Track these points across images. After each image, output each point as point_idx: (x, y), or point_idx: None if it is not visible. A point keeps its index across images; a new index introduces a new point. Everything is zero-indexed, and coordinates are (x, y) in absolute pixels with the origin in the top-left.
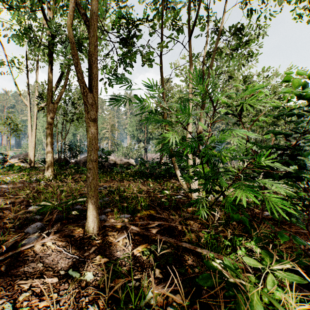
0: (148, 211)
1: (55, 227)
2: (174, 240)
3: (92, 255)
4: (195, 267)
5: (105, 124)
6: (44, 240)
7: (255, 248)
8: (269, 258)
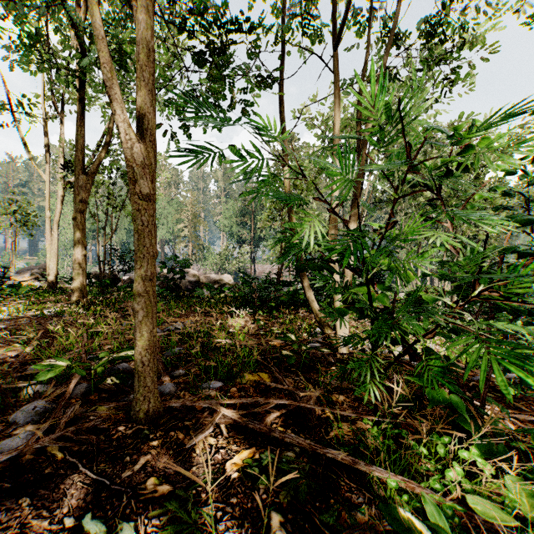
0: (257, 375)
1: (70, 412)
2: (308, 441)
3: (138, 475)
4: (356, 508)
5: (183, 213)
6: (43, 441)
7: (483, 464)
8: (528, 502)
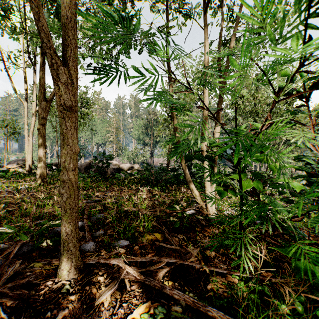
0: (153, 235)
1: (11, 270)
2: (192, 298)
3: None
4: None
5: (110, 127)
6: None
7: None
8: None
